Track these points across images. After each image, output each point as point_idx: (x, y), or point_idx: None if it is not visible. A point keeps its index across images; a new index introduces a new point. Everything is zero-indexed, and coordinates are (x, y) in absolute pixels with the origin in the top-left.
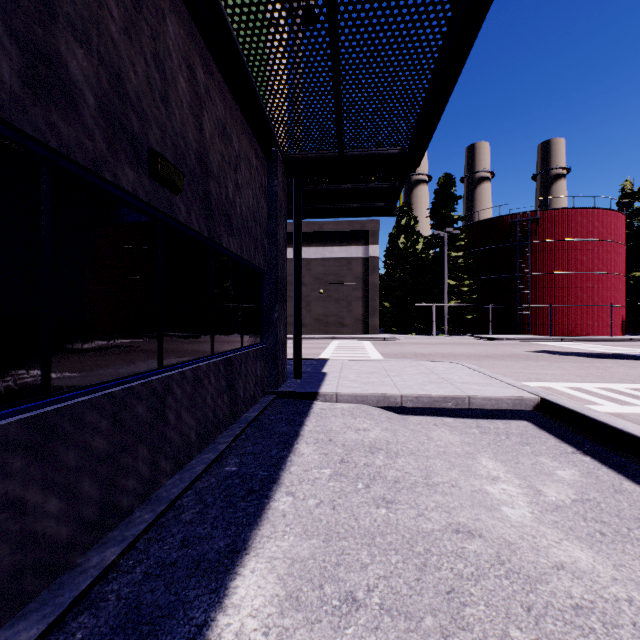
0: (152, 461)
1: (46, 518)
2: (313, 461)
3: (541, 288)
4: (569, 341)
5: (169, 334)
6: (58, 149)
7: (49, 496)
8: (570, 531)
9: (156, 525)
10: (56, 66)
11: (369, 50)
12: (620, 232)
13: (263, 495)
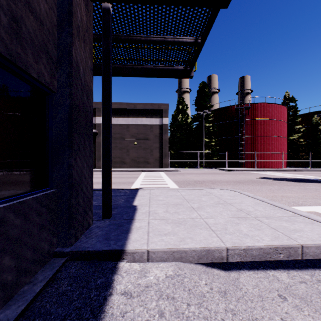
0: None
1: None
2: None
3: (250, 143)
4: (267, 171)
5: None
6: None
7: None
8: None
9: None
10: None
11: None
12: (285, 116)
13: None
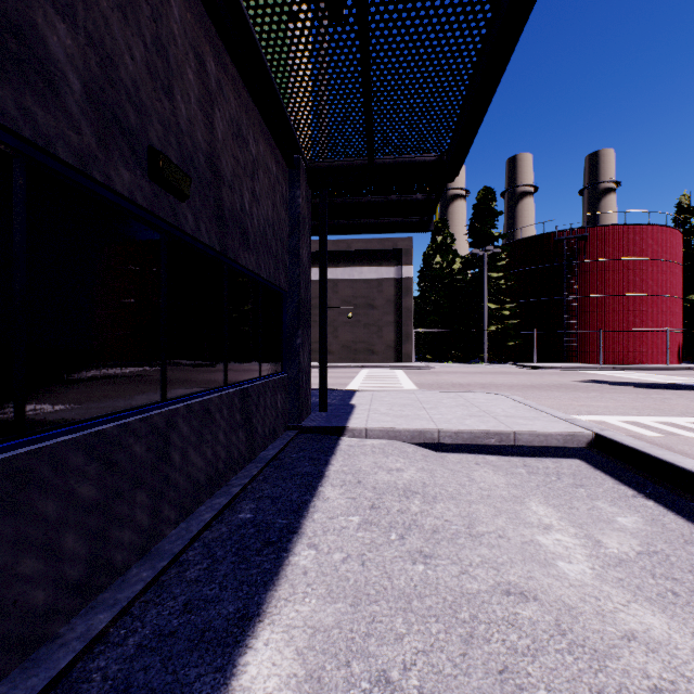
0: (153, 509)
1: (18, 582)
2: (339, 507)
3: (590, 312)
4: (621, 370)
5: (174, 362)
6: (33, 140)
7: (22, 555)
8: (638, 591)
9: (155, 585)
10: (31, 41)
11: (403, 40)
12: (676, 251)
13: (281, 548)
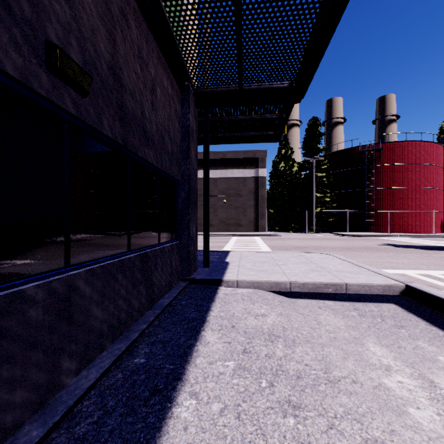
0: (51, 364)
1: None
2: (217, 351)
3: (383, 199)
4: (404, 237)
5: (79, 233)
6: None
7: None
8: None
9: (44, 443)
10: None
11: None
12: (440, 158)
13: (166, 397)
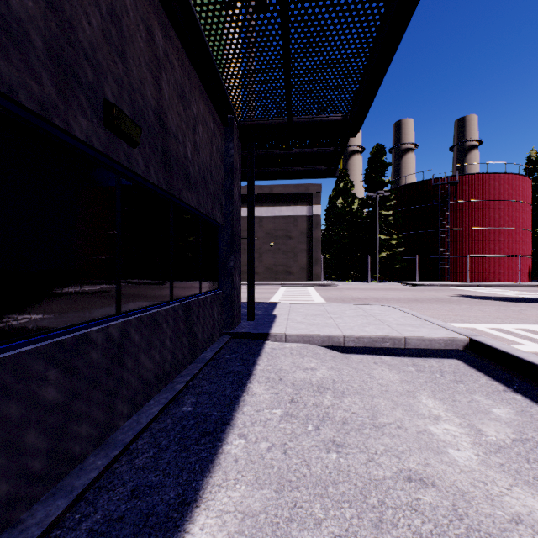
0: (108, 405)
1: None
2: (265, 401)
3: (459, 241)
4: (484, 287)
5: (128, 281)
6: None
7: None
8: (517, 475)
9: (108, 471)
10: None
11: (316, 18)
12: (527, 194)
13: (216, 437)
